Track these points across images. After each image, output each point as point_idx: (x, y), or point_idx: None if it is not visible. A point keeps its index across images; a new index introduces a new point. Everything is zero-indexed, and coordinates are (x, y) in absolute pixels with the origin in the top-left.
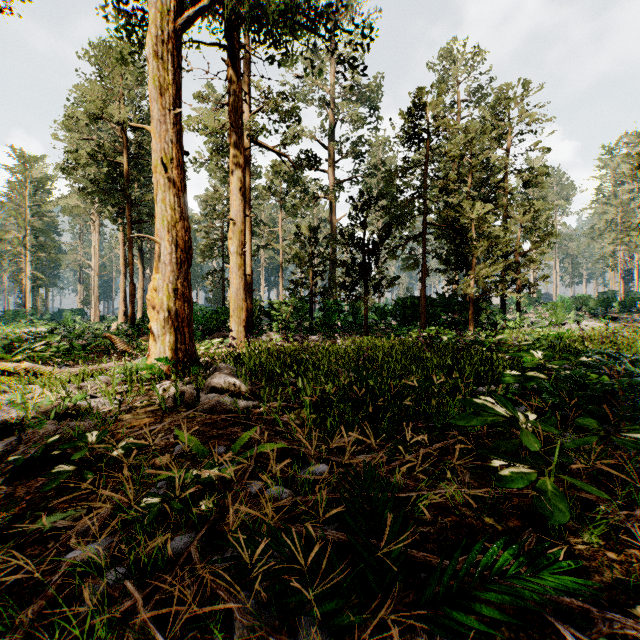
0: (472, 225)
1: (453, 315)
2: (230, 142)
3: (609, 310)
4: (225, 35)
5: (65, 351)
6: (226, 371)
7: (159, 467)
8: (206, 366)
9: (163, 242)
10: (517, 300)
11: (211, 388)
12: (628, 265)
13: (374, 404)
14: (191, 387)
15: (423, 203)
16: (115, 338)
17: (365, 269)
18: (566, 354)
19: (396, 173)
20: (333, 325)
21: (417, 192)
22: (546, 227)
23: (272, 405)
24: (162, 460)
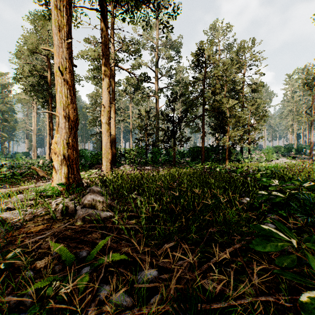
0: (227, 110)
1: (217, 155)
2: (102, 63)
3: (290, 153)
4: (99, 3)
5: (10, 176)
6: (96, 191)
7: (38, 269)
8: (87, 186)
9: (60, 116)
10: (249, 148)
11: (85, 204)
12: (299, 131)
13: (185, 216)
14: (73, 202)
15: (203, 99)
16: (38, 169)
17: (174, 132)
18: (292, 181)
19: (189, 84)
20: (157, 161)
21: (200, 93)
22: (262, 112)
23: (122, 215)
24: (42, 263)
